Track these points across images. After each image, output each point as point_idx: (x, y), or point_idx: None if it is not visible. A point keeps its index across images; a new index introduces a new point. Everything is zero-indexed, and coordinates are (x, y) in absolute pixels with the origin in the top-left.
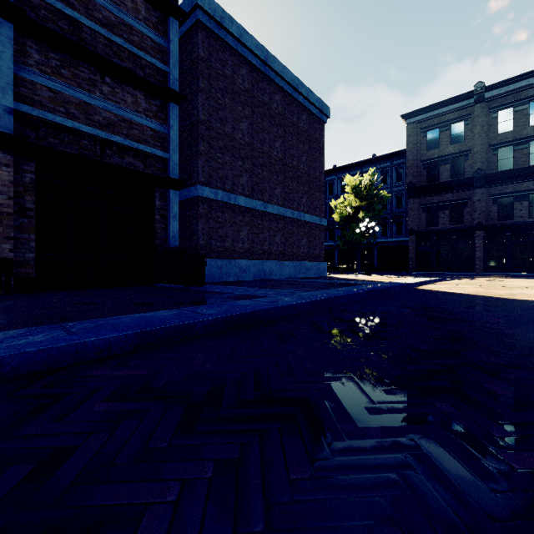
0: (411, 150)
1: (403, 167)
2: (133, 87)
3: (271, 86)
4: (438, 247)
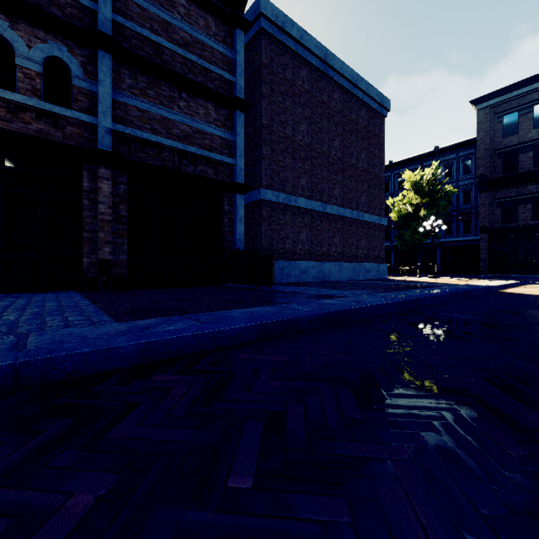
0: (483, 139)
1: (472, 158)
2: (205, 99)
3: (330, 84)
4: (517, 246)
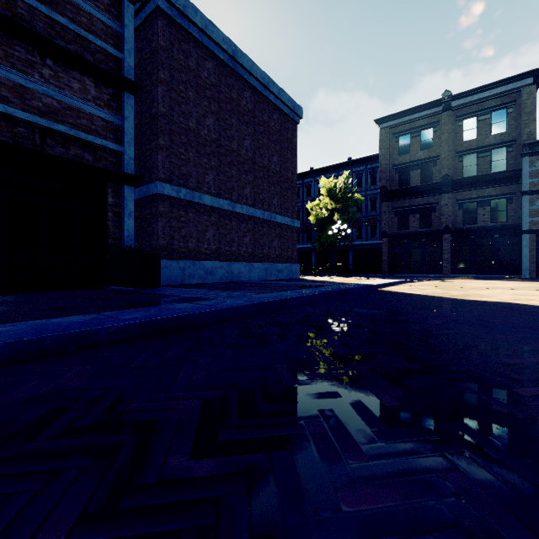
0: (384, 155)
1: (377, 171)
2: (81, 72)
3: (240, 82)
4: (409, 250)
